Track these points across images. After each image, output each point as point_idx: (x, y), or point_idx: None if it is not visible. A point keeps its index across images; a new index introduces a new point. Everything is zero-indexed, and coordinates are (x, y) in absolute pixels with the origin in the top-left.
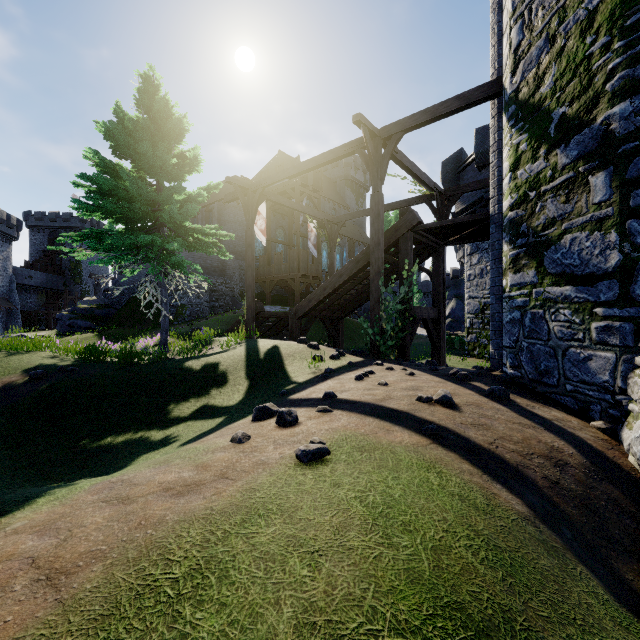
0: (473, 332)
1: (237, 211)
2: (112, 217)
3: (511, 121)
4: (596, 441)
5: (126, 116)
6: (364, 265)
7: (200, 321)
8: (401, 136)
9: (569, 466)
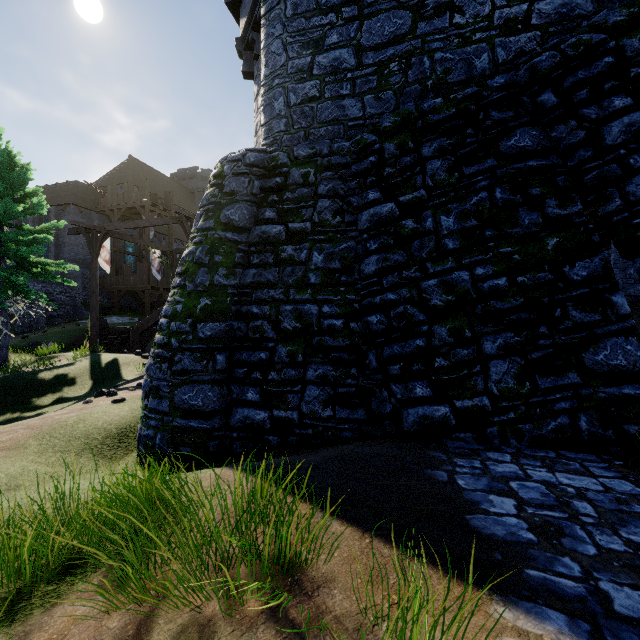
0: None
1: (80, 218)
2: None
3: None
4: None
5: None
6: None
7: (37, 333)
8: None
9: None
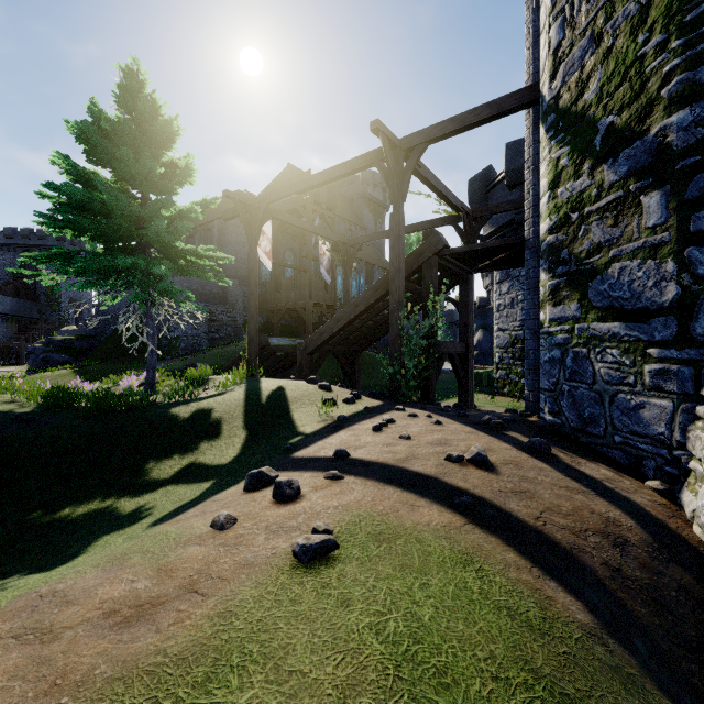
0: (503, 368)
1: (240, 230)
2: (87, 235)
3: (550, 132)
4: (655, 507)
5: (103, 115)
6: (383, 294)
7: (196, 356)
8: (425, 147)
9: (630, 545)
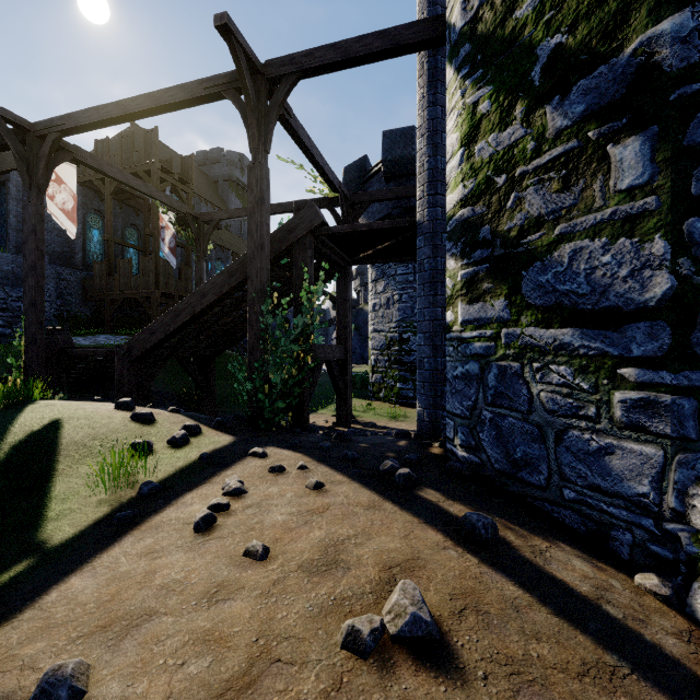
0: (379, 371)
1: None
2: None
3: (464, 69)
4: (697, 657)
5: None
6: (241, 280)
7: None
8: (297, 80)
9: None
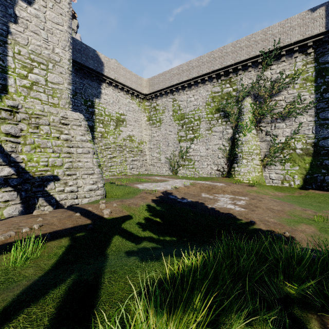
0: None
1: None
2: None
3: None
4: None
5: None
6: None
7: None
8: None
9: None
